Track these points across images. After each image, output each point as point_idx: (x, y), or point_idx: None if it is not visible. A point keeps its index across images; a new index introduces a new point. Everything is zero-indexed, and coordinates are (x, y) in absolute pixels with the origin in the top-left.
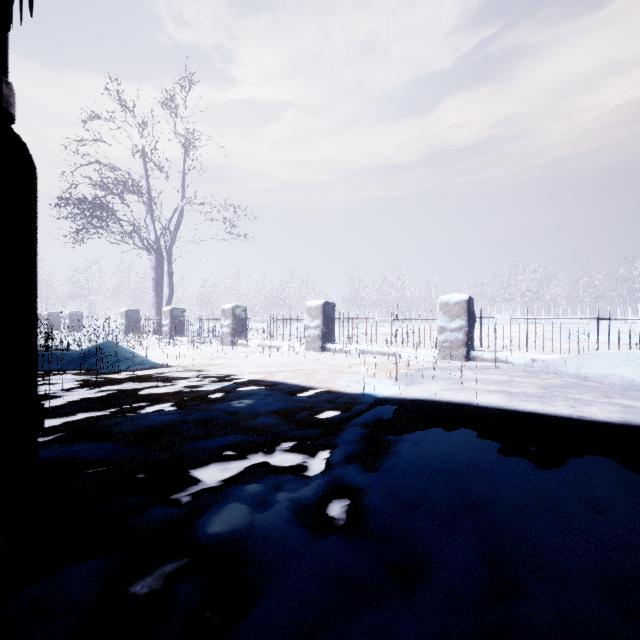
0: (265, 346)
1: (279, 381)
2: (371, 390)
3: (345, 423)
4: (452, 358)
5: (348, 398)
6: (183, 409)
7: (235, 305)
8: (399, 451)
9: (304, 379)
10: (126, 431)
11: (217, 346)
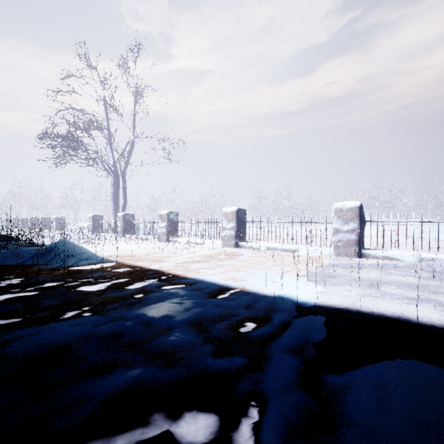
0: (192, 243)
1: (199, 279)
2: (287, 292)
3: (269, 344)
4: (346, 255)
5: (266, 303)
6: (99, 316)
7: (169, 211)
8: (362, 422)
9: (222, 277)
10: (17, 355)
11: (156, 242)
